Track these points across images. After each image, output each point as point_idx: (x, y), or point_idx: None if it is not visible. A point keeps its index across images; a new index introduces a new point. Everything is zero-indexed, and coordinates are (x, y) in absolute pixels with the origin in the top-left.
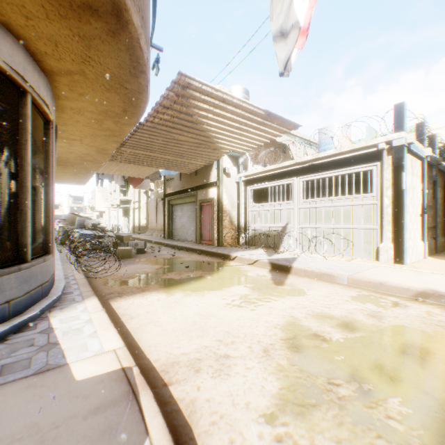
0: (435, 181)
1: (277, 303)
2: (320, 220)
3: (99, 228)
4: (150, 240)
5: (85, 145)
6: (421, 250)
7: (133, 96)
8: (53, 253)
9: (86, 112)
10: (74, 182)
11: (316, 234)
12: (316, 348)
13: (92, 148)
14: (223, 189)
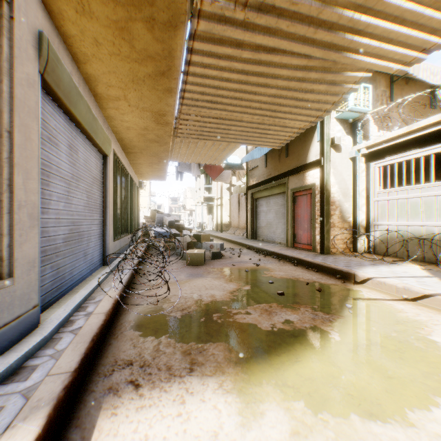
0: None
1: None
2: None
3: (178, 225)
4: (231, 239)
5: (136, 110)
6: None
7: None
8: (13, 276)
9: (92, 4)
10: (154, 177)
11: None
12: None
13: (146, 114)
14: (330, 170)
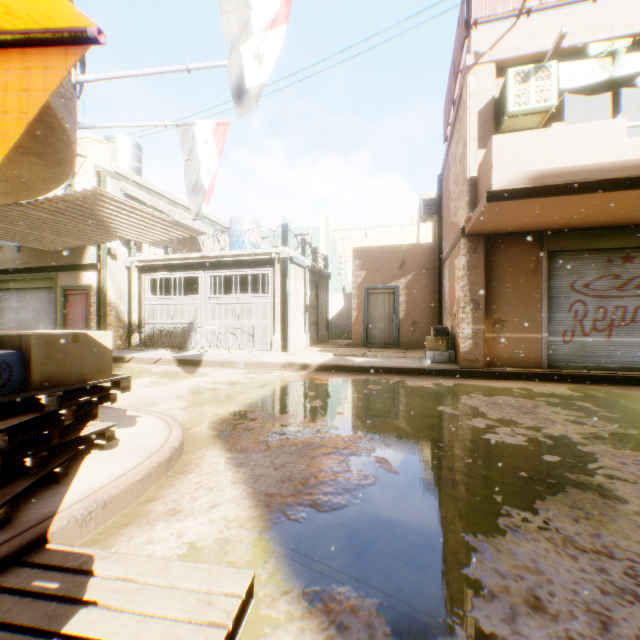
0: (318, 285)
1: (185, 381)
2: (227, 316)
3: None
4: None
5: None
6: (304, 341)
7: (32, 189)
8: None
9: None
10: None
11: (223, 330)
12: (211, 392)
13: None
14: (108, 275)
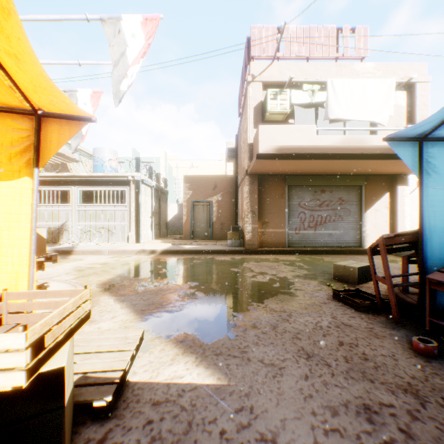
0: (160, 198)
1: (67, 264)
2: (94, 219)
3: None
4: None
5: None
6: (151, 236)
7: None
8: None
9: None
10: None
11: (91, 229)
12: (90, 269)
13: None
14: None
